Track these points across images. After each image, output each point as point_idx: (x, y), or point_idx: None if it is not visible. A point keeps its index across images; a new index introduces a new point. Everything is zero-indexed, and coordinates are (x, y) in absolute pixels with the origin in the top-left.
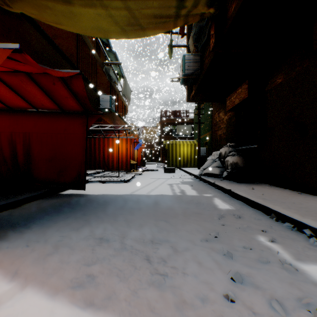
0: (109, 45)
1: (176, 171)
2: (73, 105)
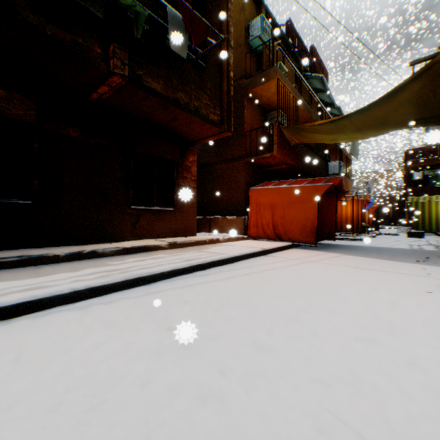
0: (332, 103)
1: (427, 236)
2: (329, 189)
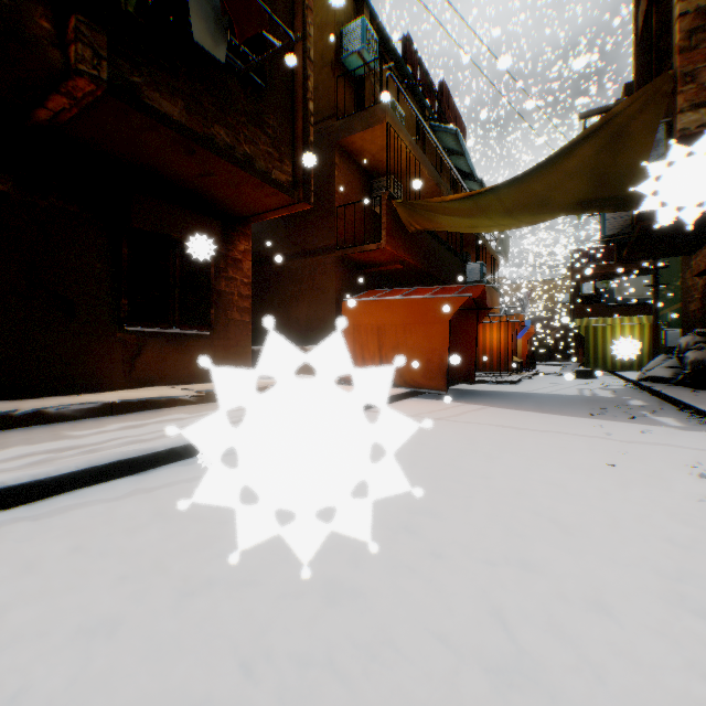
0: (472, 174)
1: (601, 376)
2: (467, 304)
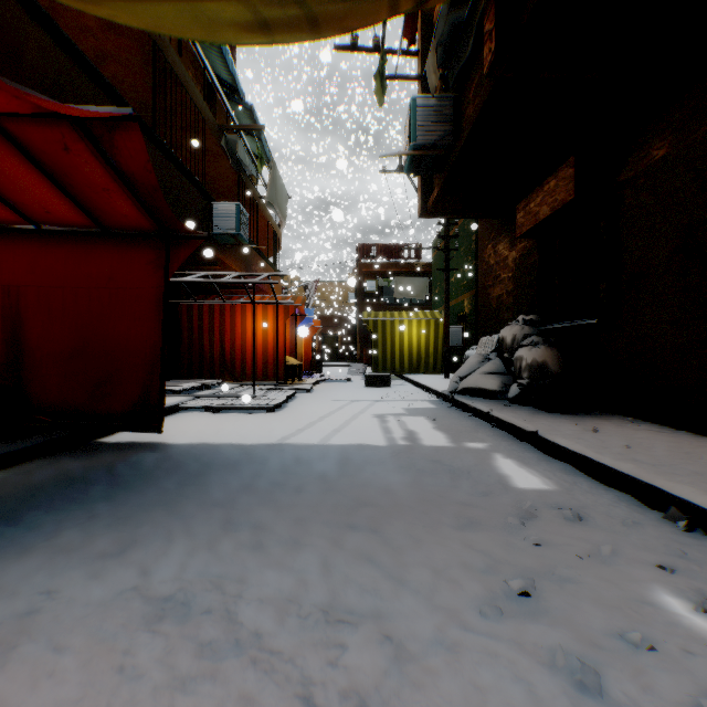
0: (236, 90)
1: (392, 382)
2: (126, 212)
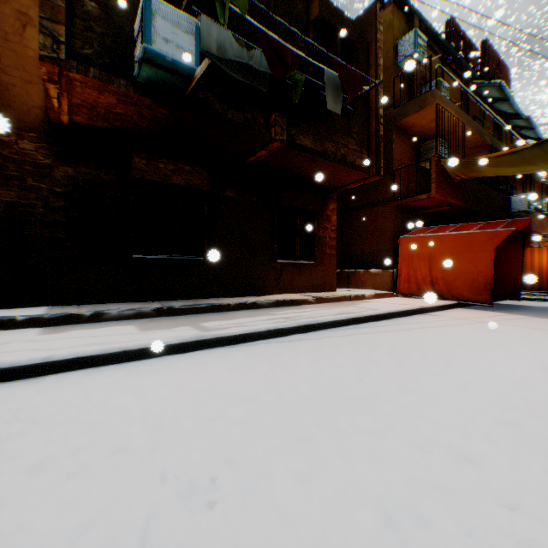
0: (516, 114)
1: None
2: (510, 234)
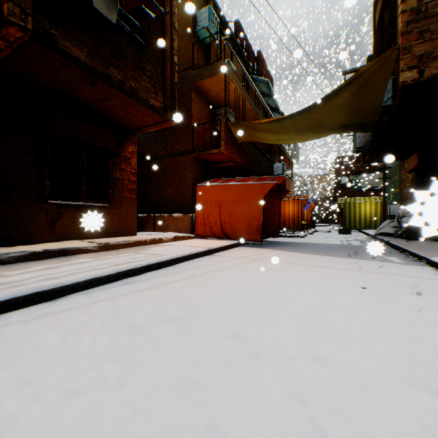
0: (277, 108)
1: (353, 233)
2: (274, 188)
